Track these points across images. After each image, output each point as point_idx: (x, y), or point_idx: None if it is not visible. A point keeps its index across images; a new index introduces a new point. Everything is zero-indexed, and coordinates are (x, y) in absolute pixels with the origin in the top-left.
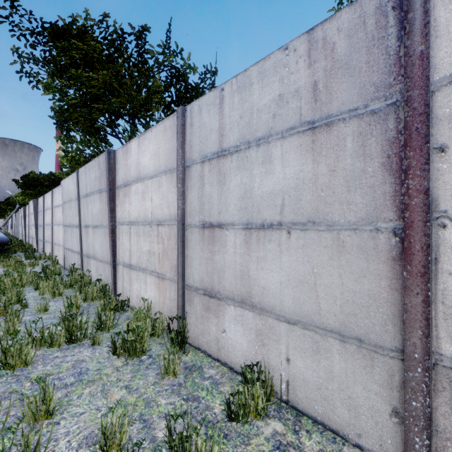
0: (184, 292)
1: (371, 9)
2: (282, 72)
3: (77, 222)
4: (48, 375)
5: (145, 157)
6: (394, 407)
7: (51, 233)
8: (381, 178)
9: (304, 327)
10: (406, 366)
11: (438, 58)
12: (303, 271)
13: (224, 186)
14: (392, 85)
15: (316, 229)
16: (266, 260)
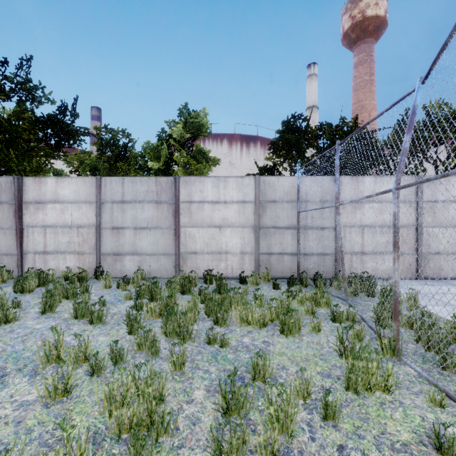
0: (101, 256)
1: (170, 180)
2: (148, 184)
3: None
4: None
5: (64, 191)
6: (174, 266)
7: None
8: (172, 218)
9: (155, 255)
10: (176, 256)
11: (180, 197)
12: (154, 240)
13: (125, 214)
14: (174, 199)
15: (158, 229)
16: (143, 238)
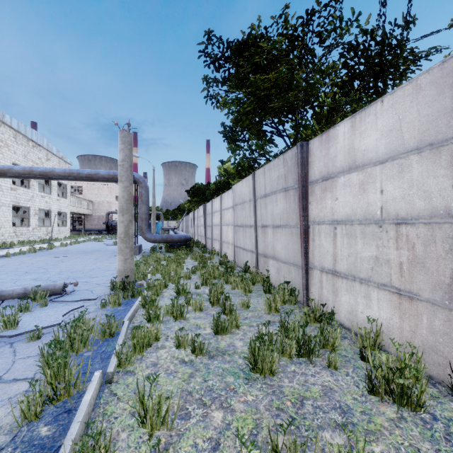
0: None
1: None
2: None
3: (251, 223)
4: (303, 397)
5: (366, 139)
6: None
7: (219, 232)
8: None
9: None
10: None
11: None
12: None
13: None
14: None
15: None
16: None
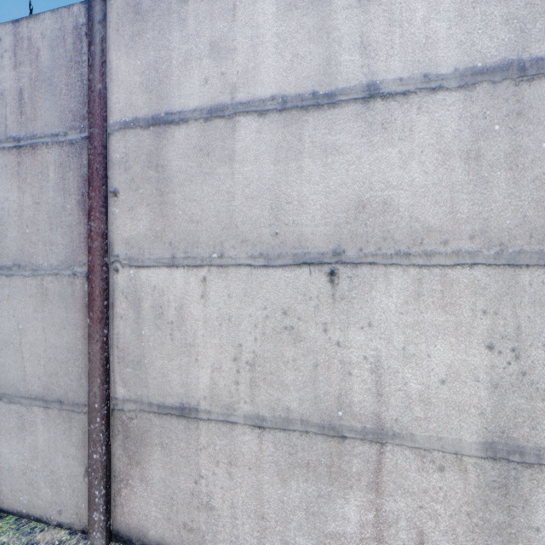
0: None
1: (70, 26)
2: None
3: None
4: None
5: None
6: (87, 467)
7: None
8: (77, 217)
9: (10, 401)
10: (90, 419)
11: (112, 102)
12: (8, 329)
13: None
14: (85, 117)
15: (21, 274)
16: None
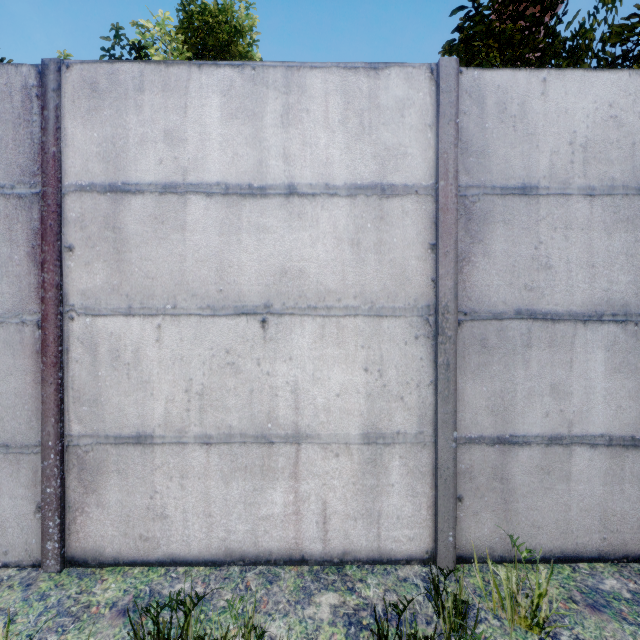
0: None
1: (18, 84)
2: None
3: None
4: None
5: None
6: (38, 503)
7: None
8: (27, 268)
9: None
10: (43, 457)
11: (67, 165)
12: None
13: None
14: (36, 174)
15: None
16: None
